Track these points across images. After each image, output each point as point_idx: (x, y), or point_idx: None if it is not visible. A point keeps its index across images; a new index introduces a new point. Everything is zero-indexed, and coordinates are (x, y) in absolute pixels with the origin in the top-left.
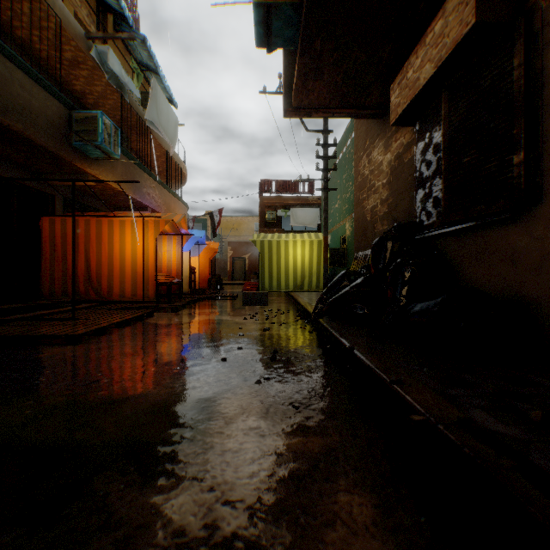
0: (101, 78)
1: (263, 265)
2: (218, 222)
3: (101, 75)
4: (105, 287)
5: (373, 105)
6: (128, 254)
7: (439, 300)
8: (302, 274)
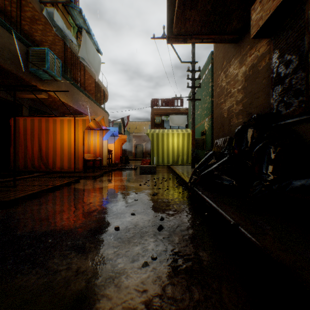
0: (51, 30)
1: (153, 149)
2: (127, 123)
3: (51, 28)
4: (51, 162)
5: (232, 31)
6: (66, 141)
7: None
8: (177, 154)
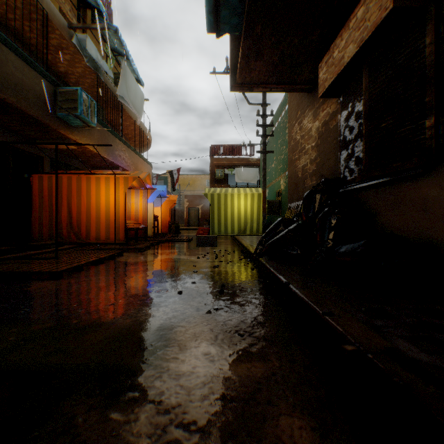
0: (81, 61)
1: (213, 214)
2: (177, 179)
3: (81, 58)
4: (84, 232)
5: (304, 81)
6: (103, 205)
7: (362, 243)
8: (244, 221)
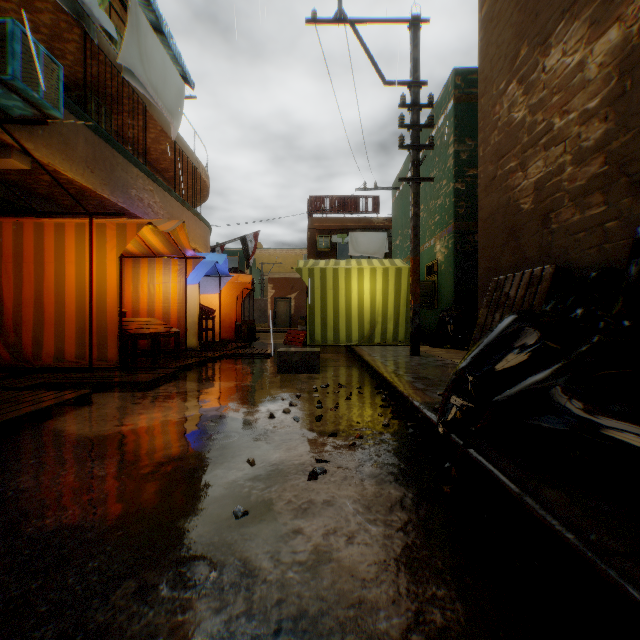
0: None
1: (312, 306)
2: (253, 249)
3: None
4: (29, 342)
5: None
6: (71, 284)
7: None
8: (371, 319)
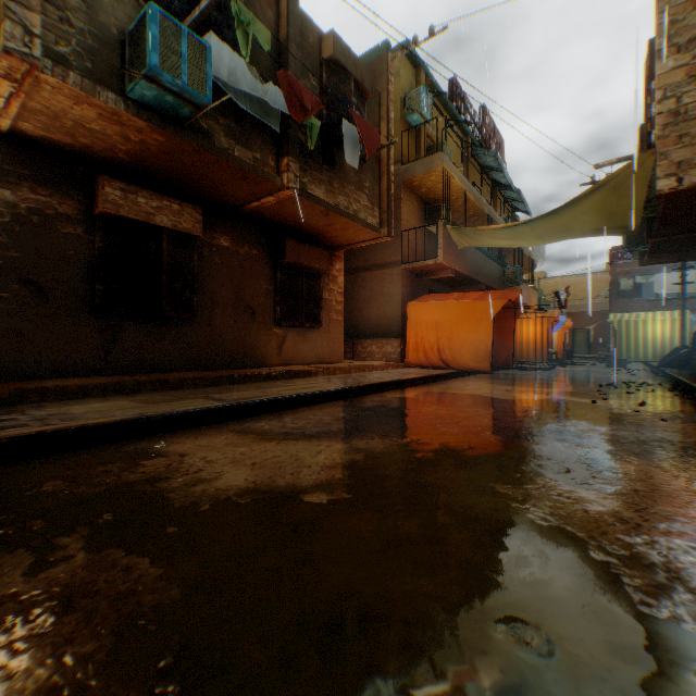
0: None
1: (619, 340)
2: (563, 299)
3: None
4: (518, 354)
5: None
6: (530, 337)
7: None
8: (659, 347)
